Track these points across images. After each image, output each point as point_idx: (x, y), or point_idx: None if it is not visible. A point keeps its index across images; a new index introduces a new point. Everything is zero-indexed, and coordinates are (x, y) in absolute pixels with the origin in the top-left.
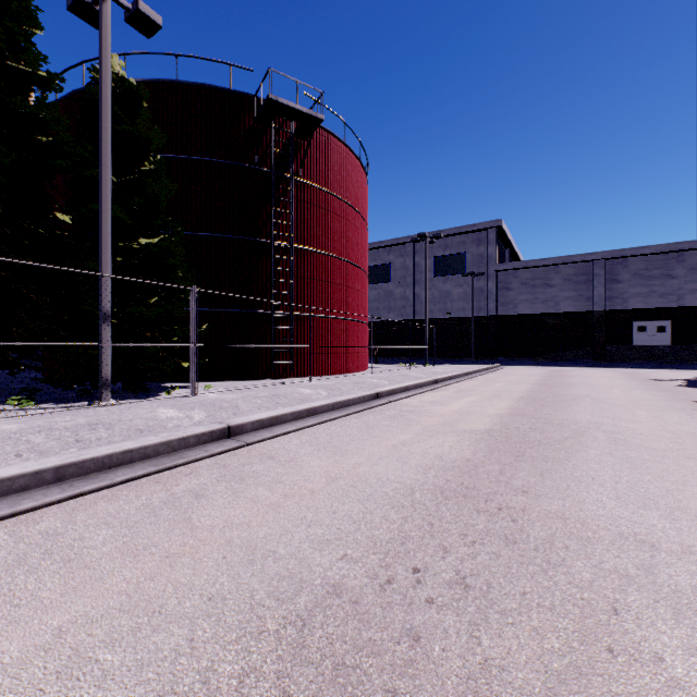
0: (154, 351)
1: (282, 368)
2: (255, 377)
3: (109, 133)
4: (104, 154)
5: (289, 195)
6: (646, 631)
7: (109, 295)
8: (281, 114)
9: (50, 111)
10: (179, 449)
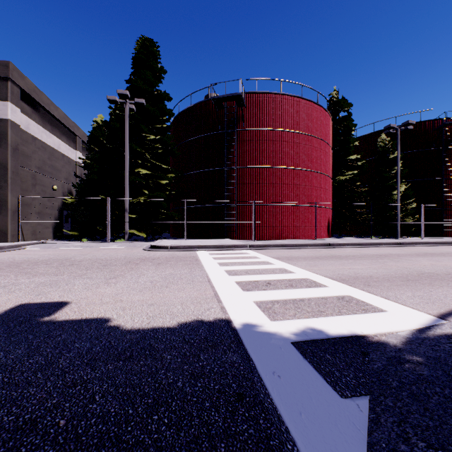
0: (405, 224)
1: (447, 233)
2: (432, 236)
3: (399, 166)
4: (398, 172)
5: (451, 156)
6: None
7: (399, 209)
8: (449, 125)
9: (360, 154)
10: (451, 243)
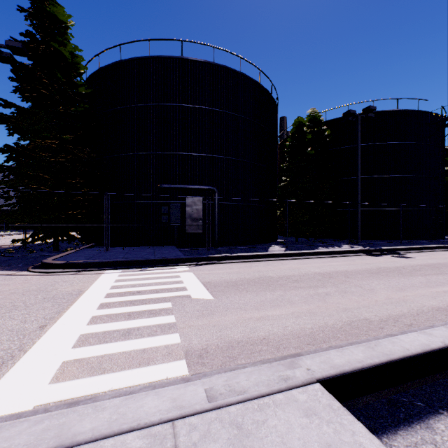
0: None
1: None
2: None
3: None
4: None
5: None
6: (1, 240)
7: None
8: None
9: None
10: None
